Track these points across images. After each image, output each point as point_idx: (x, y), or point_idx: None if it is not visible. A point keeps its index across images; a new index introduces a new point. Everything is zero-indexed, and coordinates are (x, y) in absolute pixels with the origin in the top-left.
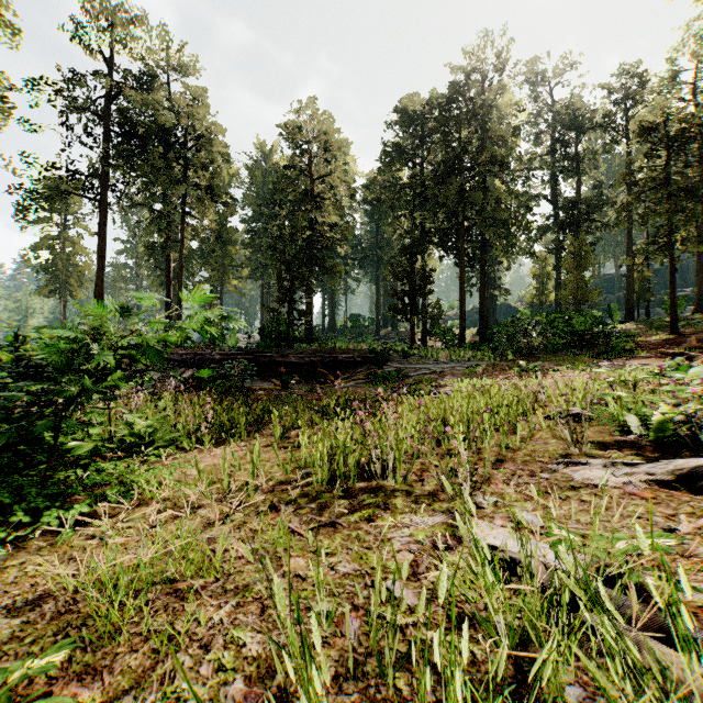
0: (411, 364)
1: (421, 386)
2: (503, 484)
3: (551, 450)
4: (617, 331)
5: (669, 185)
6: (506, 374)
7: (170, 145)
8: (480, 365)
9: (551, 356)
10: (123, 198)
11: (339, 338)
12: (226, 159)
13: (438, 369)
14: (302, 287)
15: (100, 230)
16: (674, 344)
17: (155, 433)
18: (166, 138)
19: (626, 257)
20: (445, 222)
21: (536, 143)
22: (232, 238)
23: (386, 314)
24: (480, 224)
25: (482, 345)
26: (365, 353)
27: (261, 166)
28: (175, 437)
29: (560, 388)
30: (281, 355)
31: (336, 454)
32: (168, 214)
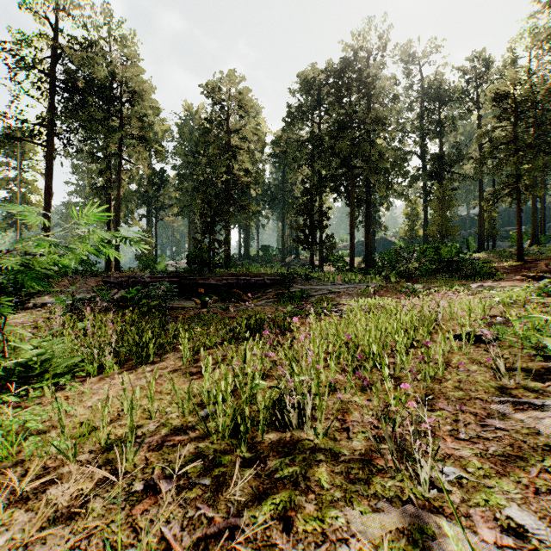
0: (312, 285)
1: (323, 304)
2: (452, 439)
3: (482, 382)
4: (476, 258)
5: (517, 141)
6: (394, 293)
7: (110, 101)
8: (370, 286)
9: (427, 279)
10: (69, 145)
11: (253, 264)
12: (158, 115)
13: (335, 290)
14: (221, 221)
15: (47, 171)
16: (525, 269)
17: (50, 360)
18: (106, 95)
19: (478, 201)
20: (338, 171)
21: (408, 110)
22: (164, 182)
23: (290, 245)
24: (367, 172)
25: (368, 270)
26: (273, 276)
27: (189, 124)
28: (77, 362)
29: (446, 306)
30: (203, 278)
31: (244, 383)
32: (108, 160)
